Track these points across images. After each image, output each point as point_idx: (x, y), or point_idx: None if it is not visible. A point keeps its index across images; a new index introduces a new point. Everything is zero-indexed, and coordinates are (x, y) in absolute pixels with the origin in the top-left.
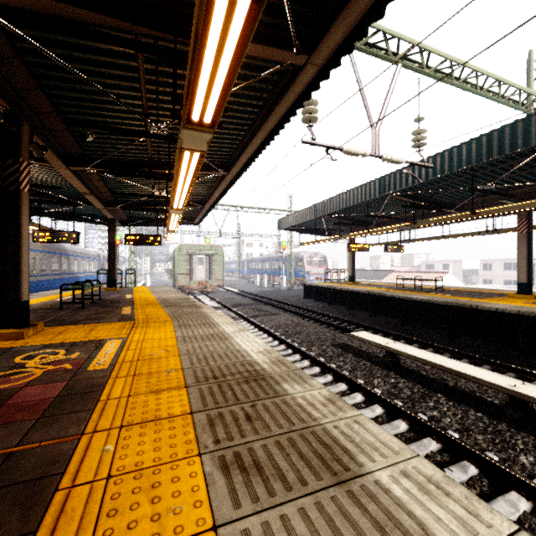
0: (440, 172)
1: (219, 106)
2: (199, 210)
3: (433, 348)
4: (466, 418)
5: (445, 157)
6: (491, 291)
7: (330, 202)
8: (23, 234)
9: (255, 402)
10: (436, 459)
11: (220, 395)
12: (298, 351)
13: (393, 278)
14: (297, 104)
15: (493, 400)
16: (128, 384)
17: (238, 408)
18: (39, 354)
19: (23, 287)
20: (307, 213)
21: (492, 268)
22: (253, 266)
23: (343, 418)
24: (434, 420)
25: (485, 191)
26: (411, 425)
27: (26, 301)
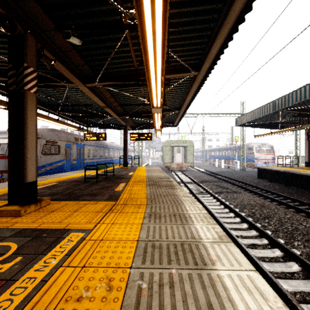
0: None
1: None
2: (177, 115)
3: None
4: None
5: None
6: None
7: (292, 95)
8: (29, 126)
9: None
10: None
11: None
12: (277, 244)
13: None
14: None
15: None
16: None
17: None
18: None
19: (29, 171)
20: (264, 109)
21: None
22: (212, 154)
23: None
24: None
25: None
26: None
27: (33, 182)
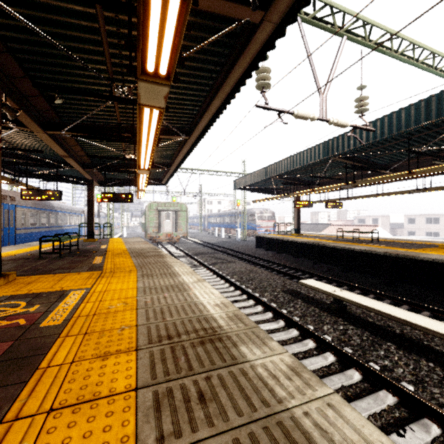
0: (380, 135)
1: (173, 53)
2: (166, 172)
3: (374, 294)
4: (419, 369)
5: (385, 122)
6: (421, 242)
7: (279, 164)
8: None
9: (210, 372)
10: (395, 415)
11: (172, 362)
12: (252, 296)
13: (331, 230)
14: (253, 66)
15: (442, 349)
16: (76, 346)
17: (190, 381)
18: (0, 307)
19: None
20: (259, 174)
21: (415, 222)
22: (212, 220)
23: (313, 399)
24: (386, 369)
25: (420, 153)
26: (364, 375)
27: None
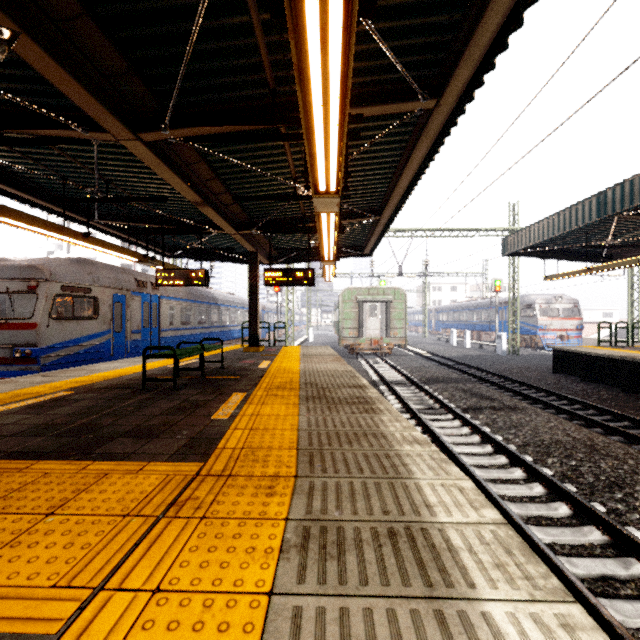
0: None
1: None
2: (372, 230)
3: None
4: None
5: None
6: None
7: None
8: None
9: None
10: None
11: None
12: None
13: None
14: None
15: None
16: None
17: None
18: None
19: None
20: (577, 213)
21: None
22: (444, 318)
23: None
24: None
25: None
26: None
27: None
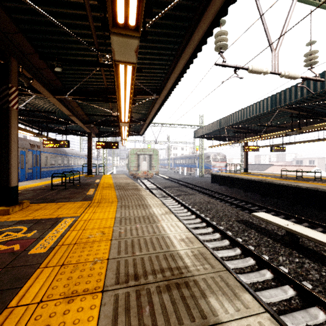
0: None
1: None
2: (142, 126)
3: (323, 228)
4: None
5: None
6: None
7: (231, 116)
8: (12, 138)
9: None
10: None
11: (136, 313)
12: (210, 224)
13: (272, 170)
14: (214, 24)
15: None
16: (50, 280)
17: None
18: (7, 231)
19: (12, 176)
20: (214, 125)
21: None
22: (177, 162)
23: None
24: None
25: None
26: None
27: (15, 186)
